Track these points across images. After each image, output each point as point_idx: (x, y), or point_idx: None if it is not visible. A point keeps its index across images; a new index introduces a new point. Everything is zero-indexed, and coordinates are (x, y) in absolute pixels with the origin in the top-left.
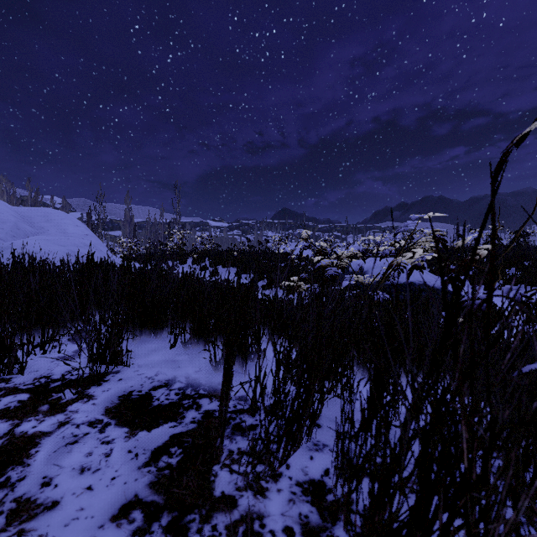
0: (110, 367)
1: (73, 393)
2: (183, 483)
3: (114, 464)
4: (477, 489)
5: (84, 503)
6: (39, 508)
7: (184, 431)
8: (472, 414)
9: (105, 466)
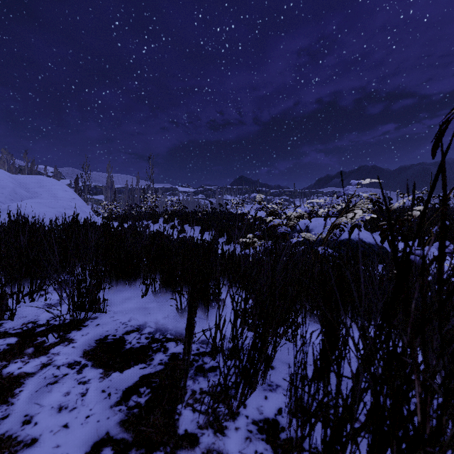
0: (89, 313)
1: (55, 337)
2: (150, 421)
3: (89, 403)
4: (431, 445)
5: (60, 440)
6: (19, 445)
7: (152, 372)
8: (425, 370)
9: (80, 404)
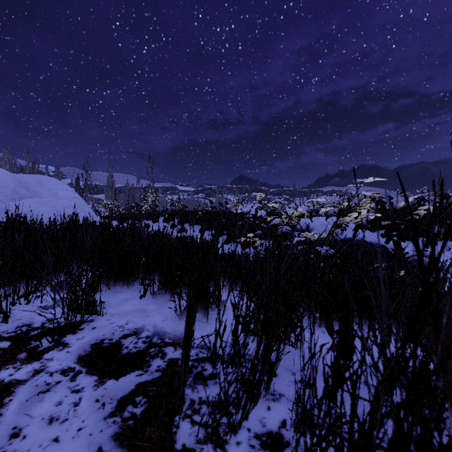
0: (85, 315)
1: (50, 342)
2: (146, 435)
3: (82, 414)
4: None
5: None
6: None
7: (149, 380)
8: None
9: (73, 416)
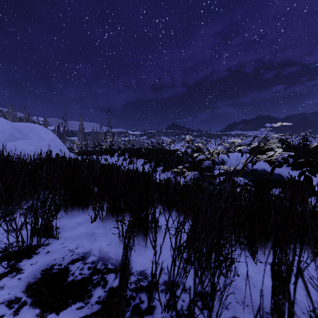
0: (43, 239)
1: (5, 267)
2: None
3: None
4: None
5: None
6: None
7: (88, 314)
8: None
9: None
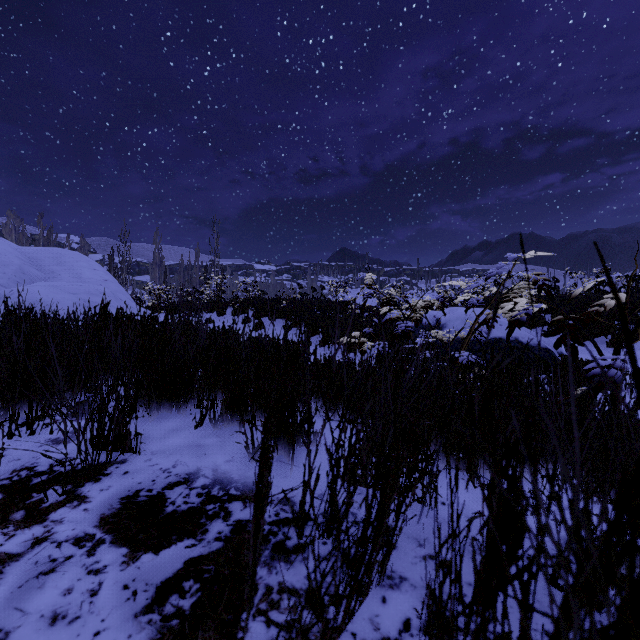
0: (114, 454)
1: (59, 494)
2: None
3: (101, 608)
4: None
5: None
6: None
7: (204, 554)
8: None
9: (87, 611)
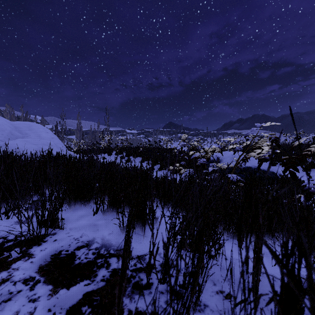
0: (50, 229)
1: (18, 253)
2: None
3: None
4: None
5: None
6: None
7: (94, 289)
8: None
9: None
